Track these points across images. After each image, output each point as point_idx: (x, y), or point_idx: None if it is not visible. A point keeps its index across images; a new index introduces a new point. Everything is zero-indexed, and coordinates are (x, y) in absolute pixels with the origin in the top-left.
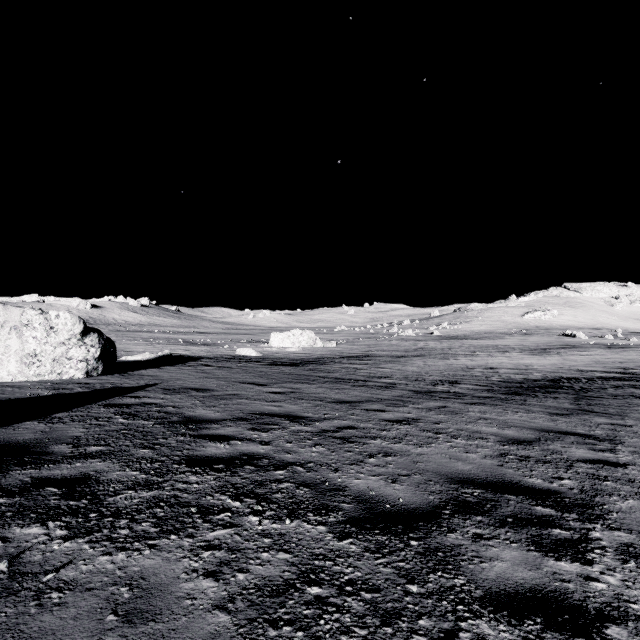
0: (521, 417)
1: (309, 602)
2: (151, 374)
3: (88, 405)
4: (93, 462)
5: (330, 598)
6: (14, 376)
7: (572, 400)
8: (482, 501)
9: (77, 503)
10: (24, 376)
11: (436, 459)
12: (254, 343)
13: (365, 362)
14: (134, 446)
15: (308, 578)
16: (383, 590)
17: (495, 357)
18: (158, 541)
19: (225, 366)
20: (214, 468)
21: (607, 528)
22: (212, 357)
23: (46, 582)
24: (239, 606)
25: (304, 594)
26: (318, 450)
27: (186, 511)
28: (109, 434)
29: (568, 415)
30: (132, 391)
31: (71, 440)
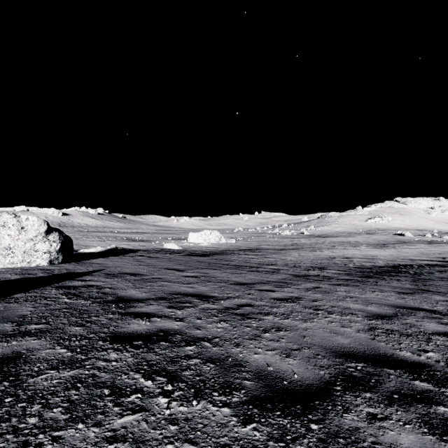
0: (377, 295)
1: None
2: (99, 262)
3: (43, 287)
4: (28, 340)
5: None
6: None
7: (411, 282)
8: (366, 376)
9: None
10: (1, 264)
11: (319, 333)
12: (177, 240)
13: (256, 253)
14: (69, 324)
15: None
16: None
17: (349, 250)
18: (64, 432)
19: (155, 256)
20: (133, 345)
21: None
22: (146, 250)
23: None
24: None
25: None
26: (222, 326)
27: (100, 393)
28: (51, 313)
29: (412, 294)
30: (81, 275)
31: (17, 319)
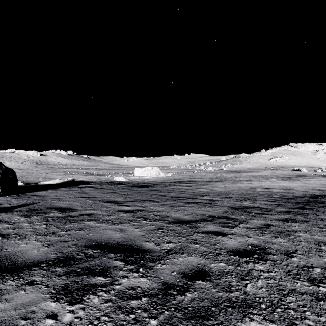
0: None
1: None
2: (42, 194)
3: None
4: None
5: None
6: None
7: None
8: None
9: None
10: None
11: None
12: (126, 174)
13: (189, 185)
14: None
15: None
16: None
17: (264, 182)
18: None
19: (102, 188)
20: None
21: None
22: (98, 182)
23: None
24: None
25: None
26: None
27: None
28: None
29: None
30: None
31: None
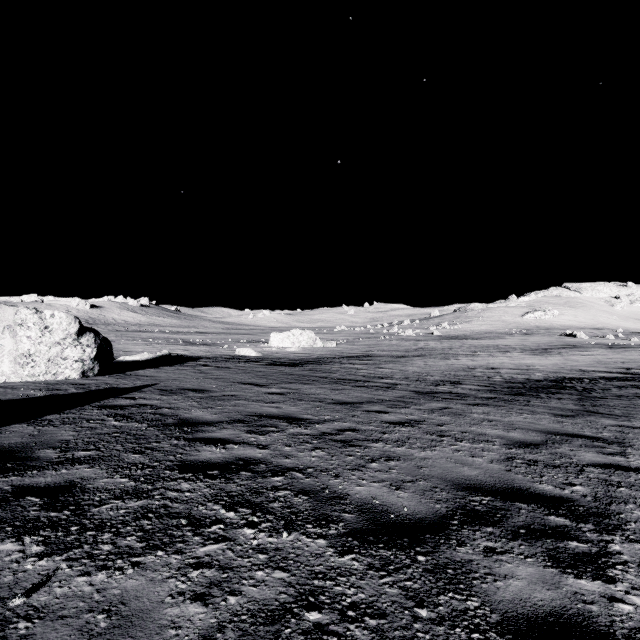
0: (526, 419)
1: (307, 631)
2: (148, 374)
3: (81, 407)
4: (80, 468)
5: (331, 626)
6: (8, 376)
7: (576, 401)
8: (492, 510)
9: (58, 514)
10: (18, 376)
11: (441, 464)
12: (254, 343)
13: (365, 362)
14: (125, 450)
15: (306, 601)
16: (389, 615)
17: (496, 357)
18: (143, 558)
19: (224, 366)
20: (208, 474)
21: (627, 540)
22: (211, 357)
23: (14, 609)
24: (229, 636)
25: (302, 621)
26: (318, 454)
27: (176, 523)
28: (100, 437)
29: (573, 416)
30: (128, 392)
31: (59, 444)
